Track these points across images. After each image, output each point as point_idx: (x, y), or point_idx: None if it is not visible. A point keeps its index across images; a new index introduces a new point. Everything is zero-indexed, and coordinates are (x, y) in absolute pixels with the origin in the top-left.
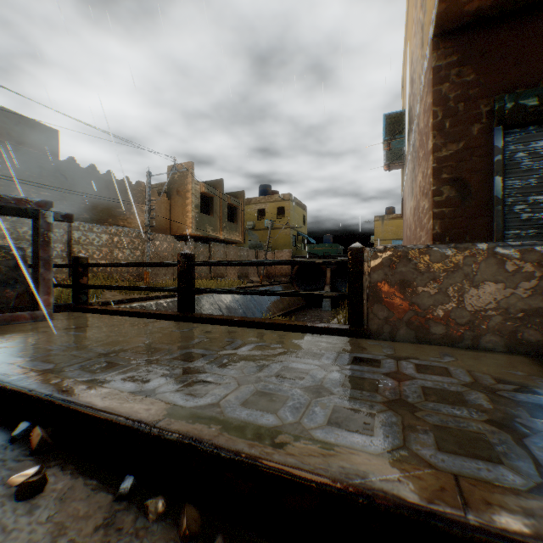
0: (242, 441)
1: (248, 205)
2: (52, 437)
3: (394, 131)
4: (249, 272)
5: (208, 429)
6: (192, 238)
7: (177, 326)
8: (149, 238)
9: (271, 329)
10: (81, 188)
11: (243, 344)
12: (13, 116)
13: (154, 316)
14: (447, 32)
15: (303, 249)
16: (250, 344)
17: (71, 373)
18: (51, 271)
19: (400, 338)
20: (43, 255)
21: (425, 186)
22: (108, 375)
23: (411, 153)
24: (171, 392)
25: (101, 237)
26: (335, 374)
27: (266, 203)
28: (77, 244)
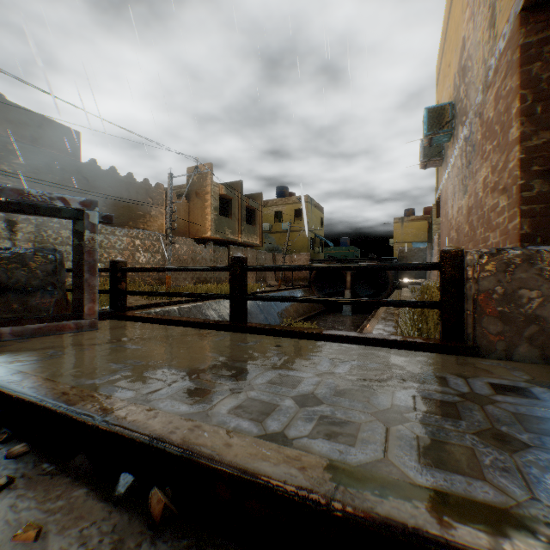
0: (490, 537)
1: (264, 208)
2: (170, 500)
3: (437, 125)
4: (267, 276)
5: (416, 510)
6: (211, 241)
7: (238, 338)
8: (171, 241)
9: (349, 343)
10: (102, 191)
11: (334, 362)
12: (36, 118)
13: (206, 326)
14: (539, 4)
15: (321, 252)
16: (343, 364)
17: (161, 404)
18: (95, 276)
19: (517, 356)
20: (88, 259)
21: (500, 181)
22: (208, 407)
23: (462, 148)
24: (308, 437)
25: (122, 241)
26: (494, 410)
27: (283, 205)
28: (99, 248)
